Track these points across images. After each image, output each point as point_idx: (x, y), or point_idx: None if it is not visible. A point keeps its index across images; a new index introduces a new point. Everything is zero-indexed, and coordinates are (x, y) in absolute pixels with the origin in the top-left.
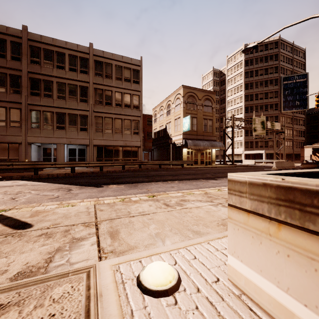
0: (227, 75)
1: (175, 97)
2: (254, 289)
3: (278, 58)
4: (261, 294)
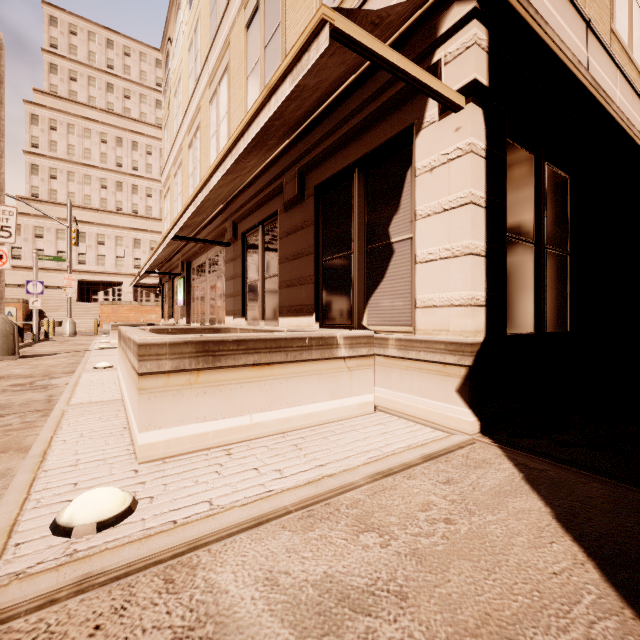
0: None
1: None
2: (176, 443)
3: None
4: (183, 442)
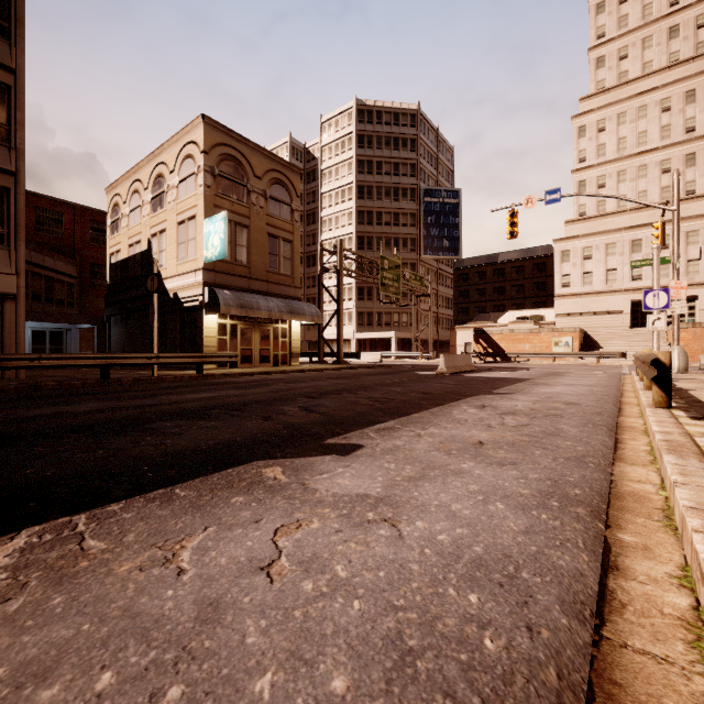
0: (321, 158)
1: (179, 152)
2: None
3: (417, 148)
4: None
